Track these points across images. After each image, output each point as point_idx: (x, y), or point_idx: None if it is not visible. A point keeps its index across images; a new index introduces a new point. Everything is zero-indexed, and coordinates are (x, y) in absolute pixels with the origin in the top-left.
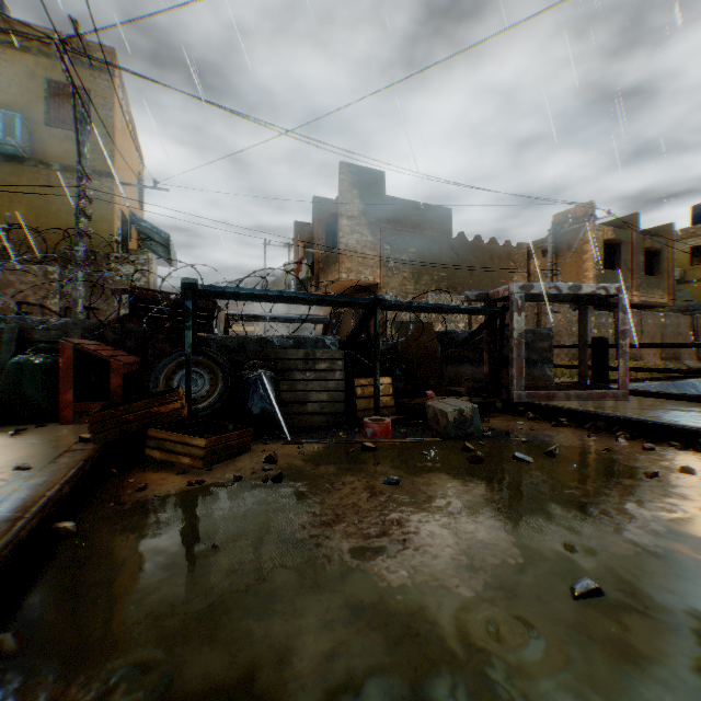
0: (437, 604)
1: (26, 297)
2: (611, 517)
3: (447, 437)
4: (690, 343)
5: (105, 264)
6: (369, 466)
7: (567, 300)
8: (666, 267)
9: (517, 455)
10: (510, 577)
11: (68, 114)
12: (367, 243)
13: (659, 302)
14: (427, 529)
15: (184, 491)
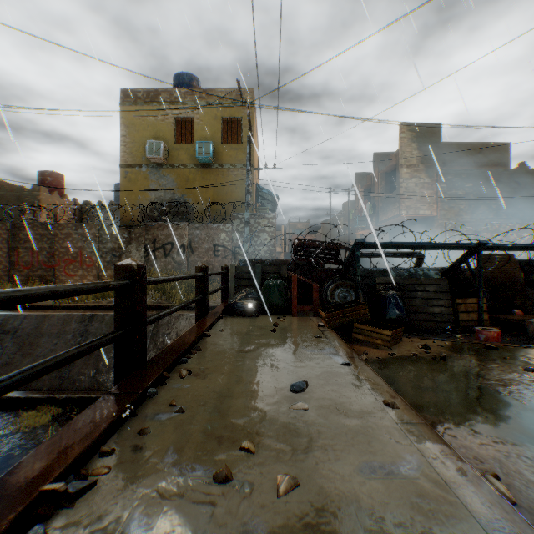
0: None
1: (216, 242)
2: None
3: None
4: None
5: (252, 220)
6: (499, 359)
7: None
8: None
9: None
10: None
11: (225, 132)
12: (424, 184)
13: None
14: None
15: (390, 357)
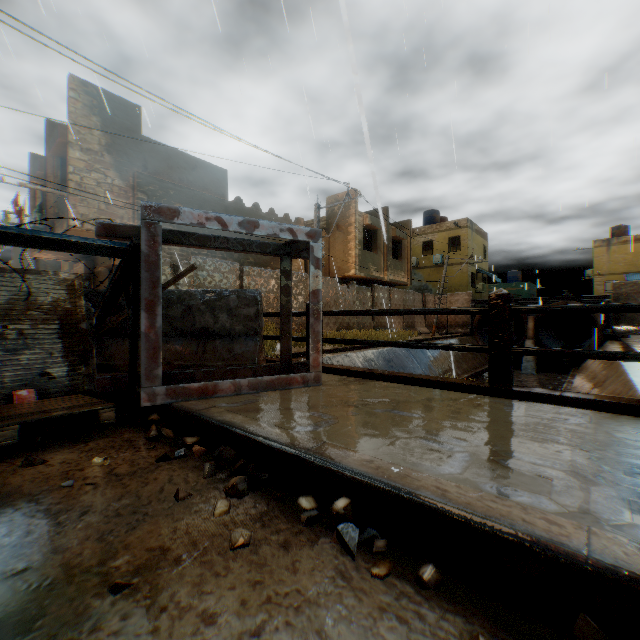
0: None
1: None
2: None
3: None
4: (391, 310)
5: None
6: None
7: (267, 251)
8: (408, 254)
9: None
10: None
11: None
12: (114, 188)
13: (403, 281)
14: None
15: None
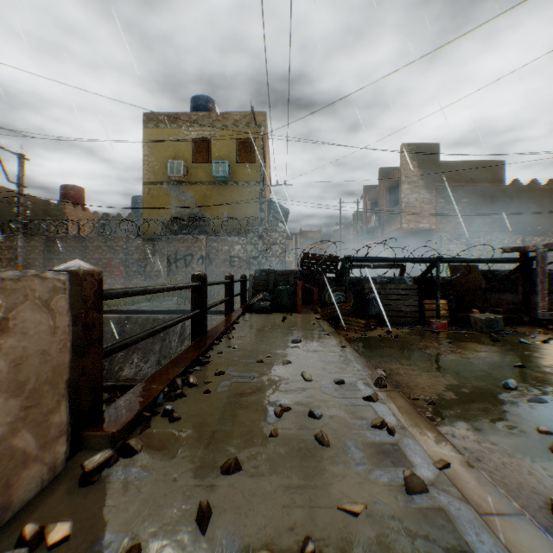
0: (463, 362)
1: (232, 253)
2: (552, 359)
3: (481, 332)
4: None
5: (265, 233)
6: (436, 338)
7: None
8: None
9: (520, 340)
10: (491, 362)
11: (239, 150)
12: (424, 200)
13: None
14: (462, 353)
15: (362, 337)
